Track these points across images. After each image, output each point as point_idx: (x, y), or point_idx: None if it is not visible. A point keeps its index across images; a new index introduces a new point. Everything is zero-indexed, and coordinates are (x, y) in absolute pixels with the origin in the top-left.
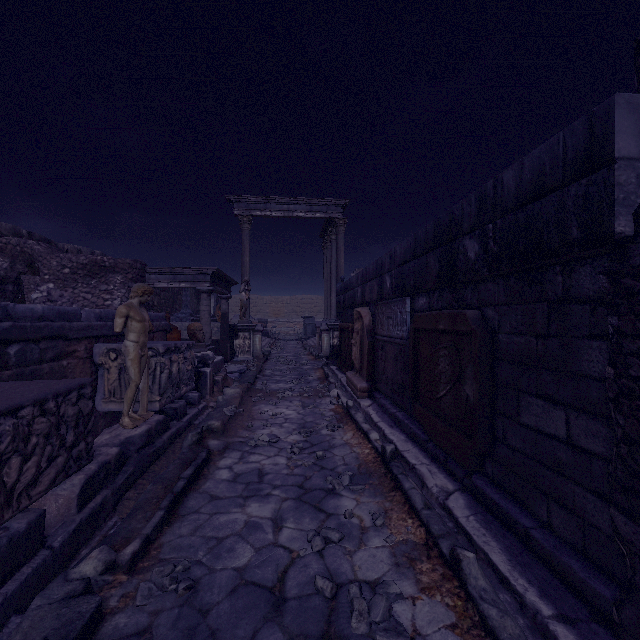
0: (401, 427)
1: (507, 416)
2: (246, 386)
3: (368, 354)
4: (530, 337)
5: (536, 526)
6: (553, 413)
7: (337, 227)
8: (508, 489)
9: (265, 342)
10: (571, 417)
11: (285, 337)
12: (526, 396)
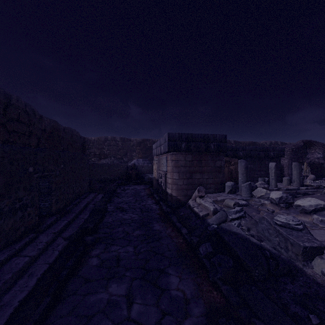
0: None
1: None
2: None
3: None
4: None
5: None
6: None
7: None
8: None
9: None
10: None
11: None
12: None
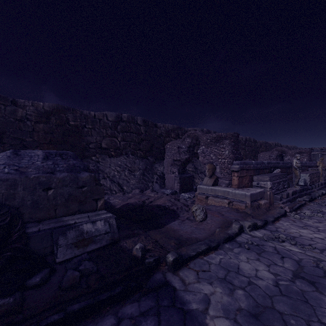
0: None
1: None
2: None
3: None
4: None
5: None
6: None
7: None
8: None
9: None
10: None
11: None
12: None
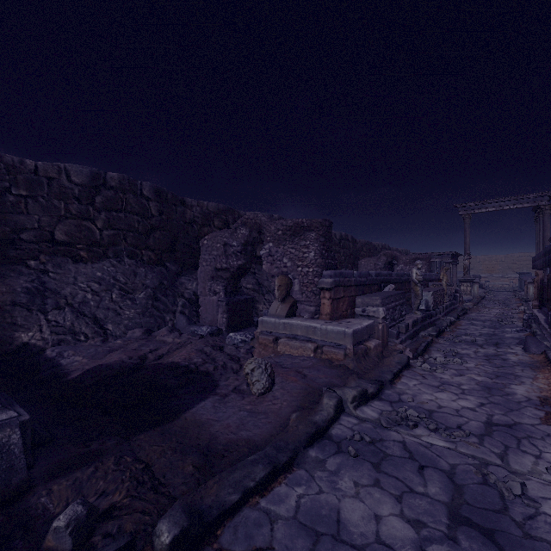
0: (543, 313)
1: None
2: (474, 303)
3: (539, 291)
4: None
5: None
6: None
7: (542, 211)
8: None
9: (480, 291)
10: None
11: (498, 289)
12: None
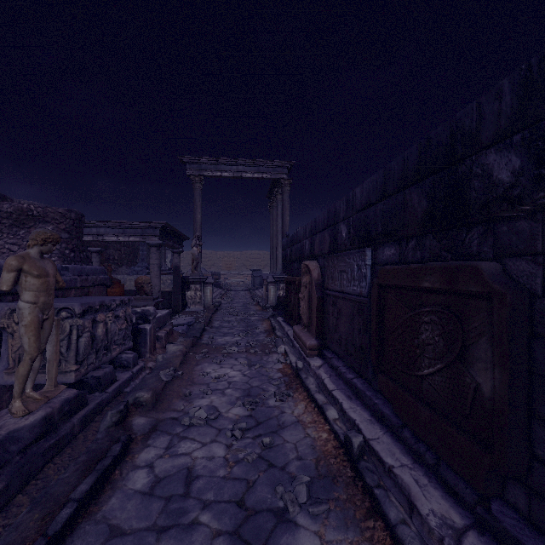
0: (361, 399)
1: None
2: (190, 342)
3: (317, 309)
4: None
5: None
6: None
7: (282, 187)
8: None
9: (217, 293)
10: None
11: (236, 288)
12: None
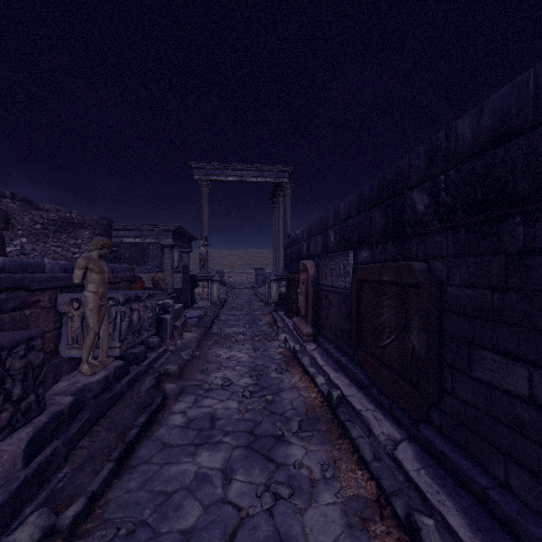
0: (345, 371)
1: (457, 368)
2: (203, 331)
3: (313, 302)
4: (484, 290)
5: (493, 486)
6: (512, 369)
7: (284, 190)
8: (458, 441)
9: (222, 290)
10: (535, 375)
11: (239, 286)
12: (479, 350)
